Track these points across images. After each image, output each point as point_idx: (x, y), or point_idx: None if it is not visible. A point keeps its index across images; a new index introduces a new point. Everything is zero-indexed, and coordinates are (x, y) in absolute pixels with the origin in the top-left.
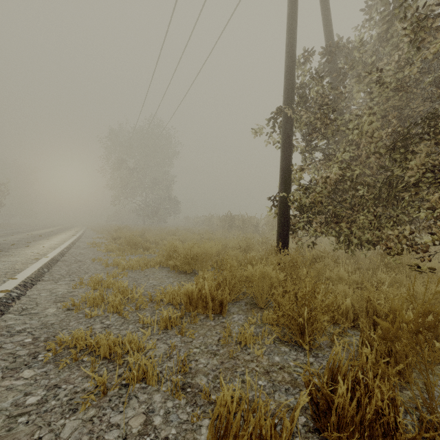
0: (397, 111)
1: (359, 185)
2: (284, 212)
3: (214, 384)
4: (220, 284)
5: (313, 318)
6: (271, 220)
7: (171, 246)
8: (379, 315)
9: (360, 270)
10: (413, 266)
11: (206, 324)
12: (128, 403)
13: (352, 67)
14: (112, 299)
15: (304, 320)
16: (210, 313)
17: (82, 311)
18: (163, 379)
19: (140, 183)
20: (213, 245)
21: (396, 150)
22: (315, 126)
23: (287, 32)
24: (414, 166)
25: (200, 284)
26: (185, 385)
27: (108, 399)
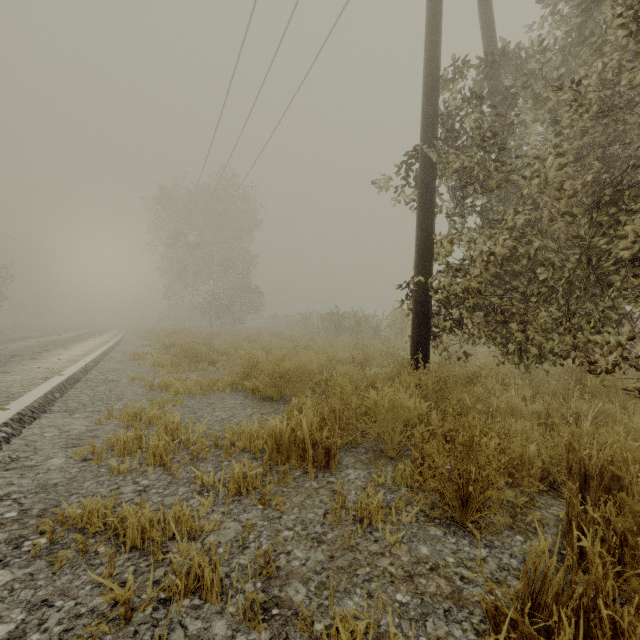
0: (602, 148)
1: (538, 264)
2: (422, 306)
3: (319, 600)
4: (325, 419)
5: (485, 481)
6: (399, 319)
7: (249, 358)
8: (589, 474)
9: (539, 396)
10: (632, 391)
11: (304, 486)
12: (167, 638)
13: (526, 84)
14: (153, 443)
15: (467, 482)
16: (309, 468)
17: (106, 462)
18: (230, 592)
19: (205, 266)
20: (313, 357)
21: (601, 208)
22: (470, 175)
23: (427, 31)
24: (632, 232)
25: (294, 421)
26: (268, 601)
27: (134, 629)
